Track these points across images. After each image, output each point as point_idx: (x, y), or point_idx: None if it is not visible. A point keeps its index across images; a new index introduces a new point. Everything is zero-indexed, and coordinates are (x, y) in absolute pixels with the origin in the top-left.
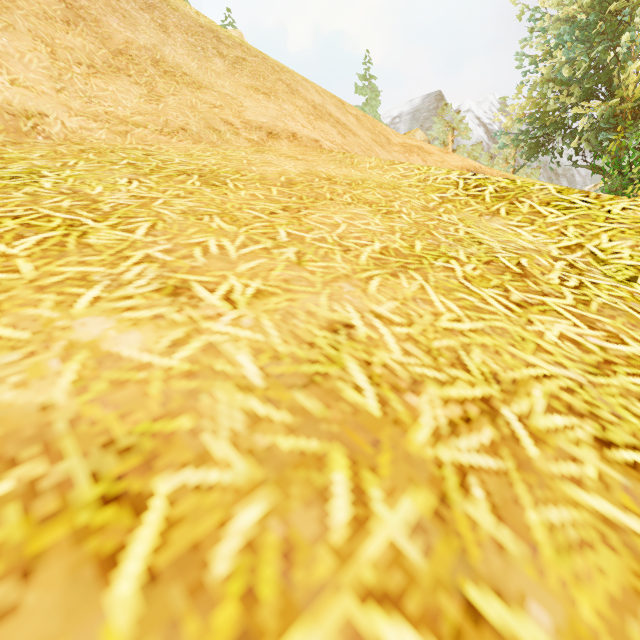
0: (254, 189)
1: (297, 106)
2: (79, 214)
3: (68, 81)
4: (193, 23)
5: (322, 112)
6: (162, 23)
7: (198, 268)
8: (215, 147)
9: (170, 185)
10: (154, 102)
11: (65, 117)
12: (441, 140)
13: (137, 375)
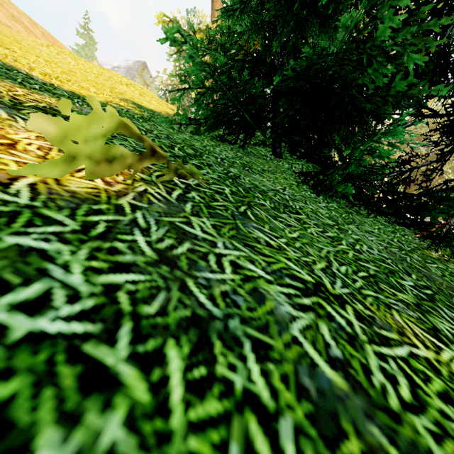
0: None
1: (1, 11)
2: None
3: None
4: None
5: (18, 20)
6: None
7: None
8: None
9: None
10: None
11: None
12: None
13: None
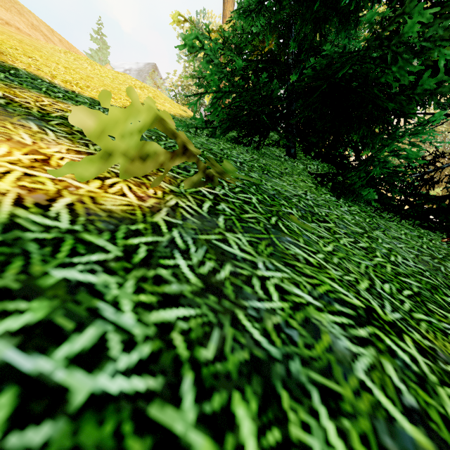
0: None
1: (22, 20)
2: None
3: None
4: None
5: (37, 28)
6: None
7: None
8: None
9: None
10: None
11: None
12: None
13: None
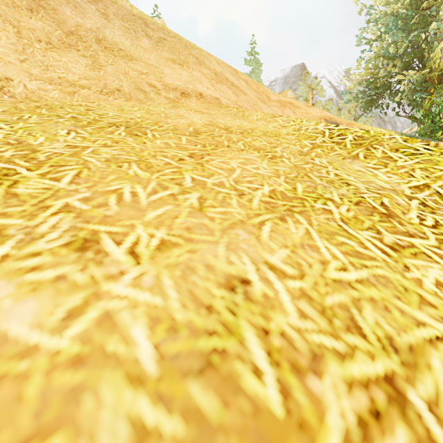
0: (168, 138)
1: (203, 73)
2: (16, 163)
3: (30, 54)
4: (127, 12)
5: (221, 78)
6: (104, 12)
7: (110, 217)
8: (141, 103)
9: (101, 135)
10: (96, 70)
11: (26, 81)
12: (304, 97)
13: (17, 366)
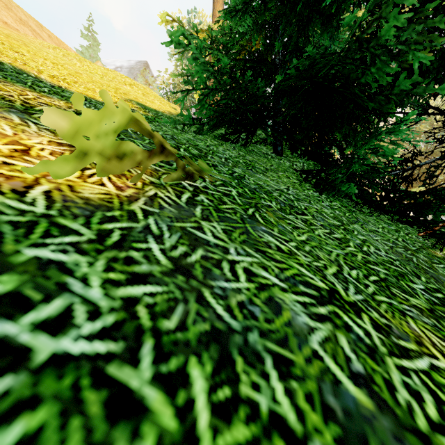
0: None
1: (10, 15)
2: None
3: None
4: None
5: (25, 23)
6: None
7: None
8: None
9: None
10: None
11: None
12: None
13: None
